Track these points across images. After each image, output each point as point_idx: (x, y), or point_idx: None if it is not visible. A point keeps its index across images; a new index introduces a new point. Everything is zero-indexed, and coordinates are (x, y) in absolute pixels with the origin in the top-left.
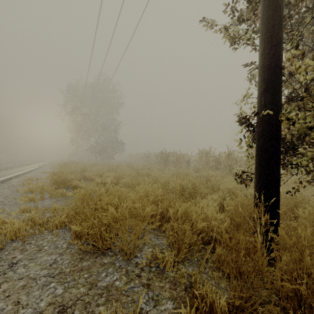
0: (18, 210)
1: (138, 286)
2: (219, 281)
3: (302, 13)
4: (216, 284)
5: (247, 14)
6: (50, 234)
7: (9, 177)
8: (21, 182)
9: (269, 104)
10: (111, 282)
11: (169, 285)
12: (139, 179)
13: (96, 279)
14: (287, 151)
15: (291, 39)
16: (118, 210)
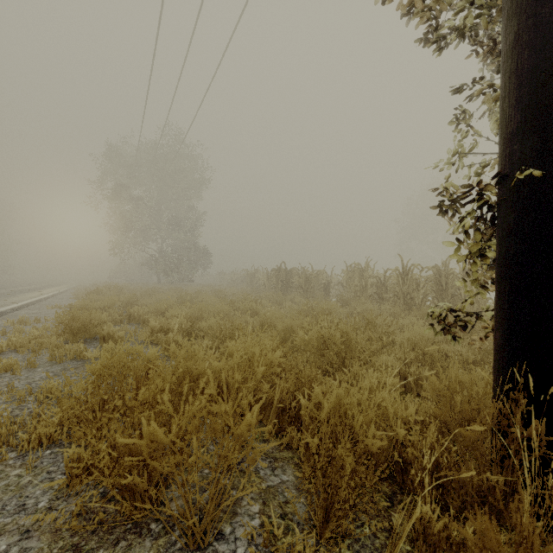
0: None
1: None
2: None
3: None
4: None
5: None
6: (19, 463)
7: None
8: (1, 327)
9: (532, 159)
10: None
11: None
12: (234, 322)
13: None
14: None
15: None
16: (173, 421)
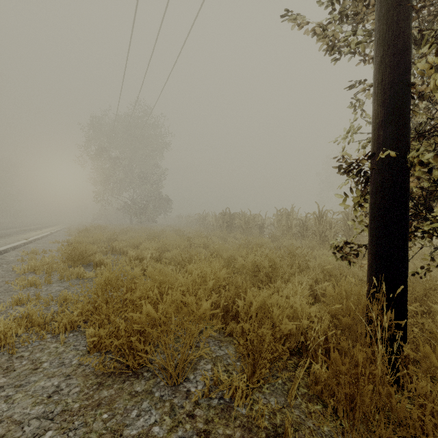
0: (11, 300)
1: (189, 435)
2: (319, 422)
3: (435, 8)
4: (315, 428)
5: (354, 6)
6: (54, 340)
7: (3, 249)
8: (20, 256)
9: (391, 141)
10: (146, 428)
11: (241, 432)
12: (191, 252)
13: (122, 423)
14: (418, 213)
15: (420, 45)
16: (159, 307)
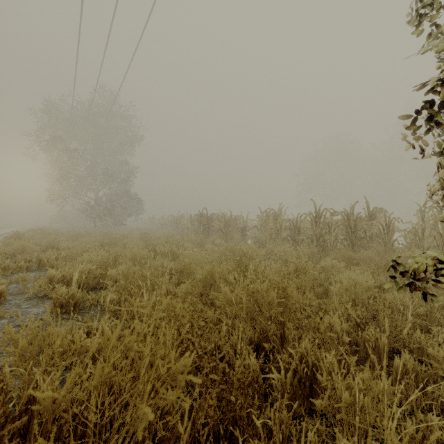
0: None
1: None
2: None
3: None
4: None
5: None
6: None
7: None
8: None
9: None
10: None
11: None
12: (145, 271)
13: None
14: None
15: None
16: None
